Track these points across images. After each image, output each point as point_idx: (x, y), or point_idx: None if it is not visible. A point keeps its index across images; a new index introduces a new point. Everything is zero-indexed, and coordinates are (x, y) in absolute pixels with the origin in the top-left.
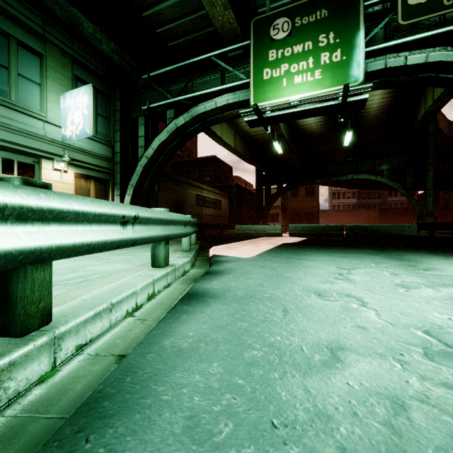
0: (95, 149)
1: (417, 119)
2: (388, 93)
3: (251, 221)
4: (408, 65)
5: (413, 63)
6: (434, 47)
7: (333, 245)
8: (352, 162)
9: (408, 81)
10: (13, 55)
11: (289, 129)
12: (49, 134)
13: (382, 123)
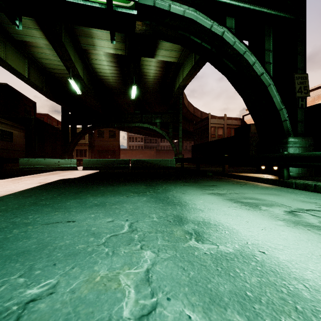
0: None
1: (175, 91)
2: (159, 67)
3: (57, 156)
4: (171, 12)
5: (175, 13)
6: (189, 5)
7: (111, 179)
8: (138, 114)
9: (171, 35)
10: None
11: (89, 76)
12: None
13: (156, 90)
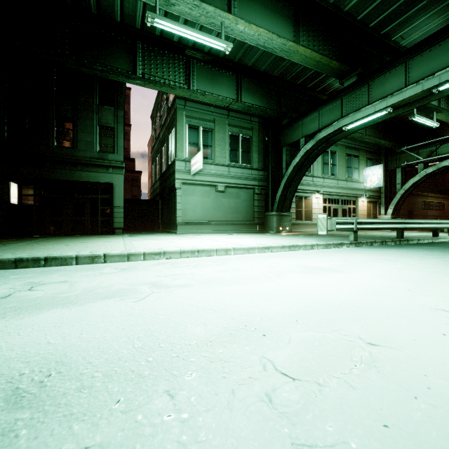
0: (373, 188)
1: None
2: None
3: None
4: None
5: None
6: None
7: None
8: None
9: None
10: (352, 161)
11: None
12: (360, 187)
13: None
